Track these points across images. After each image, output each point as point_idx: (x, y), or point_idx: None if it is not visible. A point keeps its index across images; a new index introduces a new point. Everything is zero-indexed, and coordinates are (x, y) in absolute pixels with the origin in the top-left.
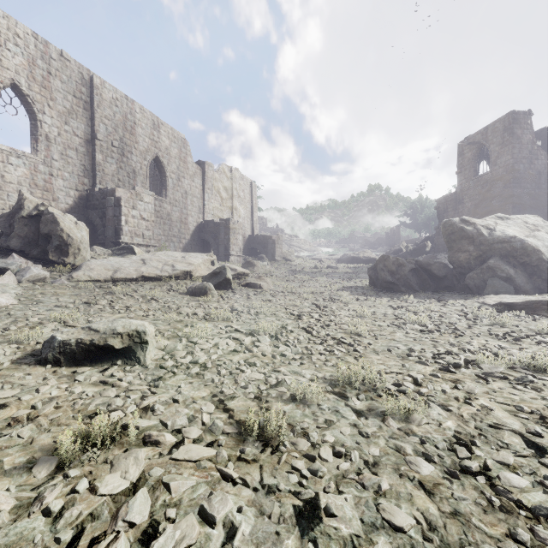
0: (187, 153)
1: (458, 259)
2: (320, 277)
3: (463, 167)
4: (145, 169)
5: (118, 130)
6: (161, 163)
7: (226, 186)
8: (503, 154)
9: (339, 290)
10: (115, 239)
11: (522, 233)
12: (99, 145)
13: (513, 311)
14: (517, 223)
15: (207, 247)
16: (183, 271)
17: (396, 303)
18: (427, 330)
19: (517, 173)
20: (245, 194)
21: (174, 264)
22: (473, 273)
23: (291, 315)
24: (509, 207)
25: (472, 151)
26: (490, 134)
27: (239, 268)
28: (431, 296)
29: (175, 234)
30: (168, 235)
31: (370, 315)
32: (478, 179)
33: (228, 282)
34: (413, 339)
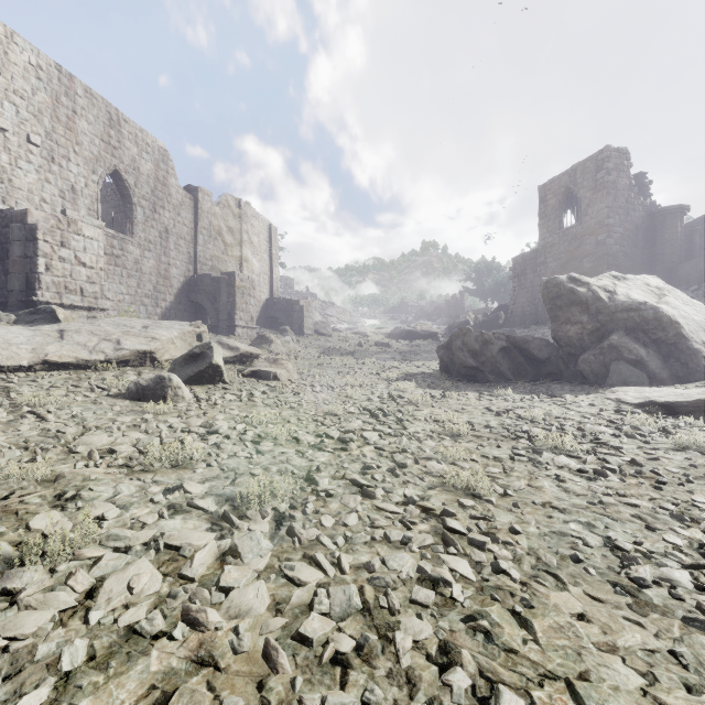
0: (169, 172)
1: (566, 334)
2: (368, 359)
3: (546, 217)
4: (95, 189)
5: (42, 119)
6: (123, 182)
7: (232, 226)
8: (595, 202)
9: (399, 380)
10: (26, 296)
11: (648, 298)
12: (2, 138)
13: (683, 417)
14: (638, 285)
15: (202, 315)
16: (136, 352)
17: (492, 402)
18: (589, 469)
19: (612, 226)
20: (260, 241)
21: (121, 338)
22: (589, 354)
23: (327, 439)
24: (603, 269)
25: (557, 197)
26: (579, 175)
27: (243, 346)
28: (534, 389)
29: (147, 292)
30: (135, 295)
31: (470, 433)
32: (564, 233)
33: (216, 372)
34: (588, 501)
